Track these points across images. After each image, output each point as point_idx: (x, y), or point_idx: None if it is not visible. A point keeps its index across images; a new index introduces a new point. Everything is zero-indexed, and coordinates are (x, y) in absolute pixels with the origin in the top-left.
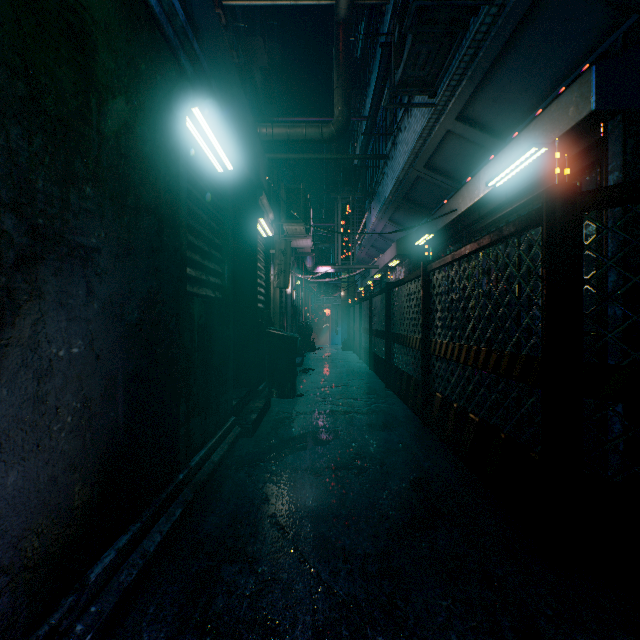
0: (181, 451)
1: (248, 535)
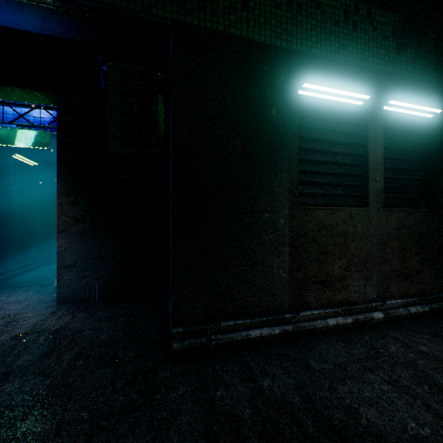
0: (10, 261)
1: (31, 280)
